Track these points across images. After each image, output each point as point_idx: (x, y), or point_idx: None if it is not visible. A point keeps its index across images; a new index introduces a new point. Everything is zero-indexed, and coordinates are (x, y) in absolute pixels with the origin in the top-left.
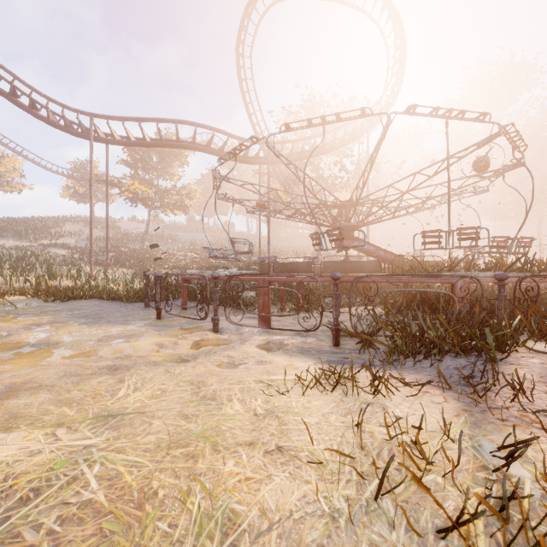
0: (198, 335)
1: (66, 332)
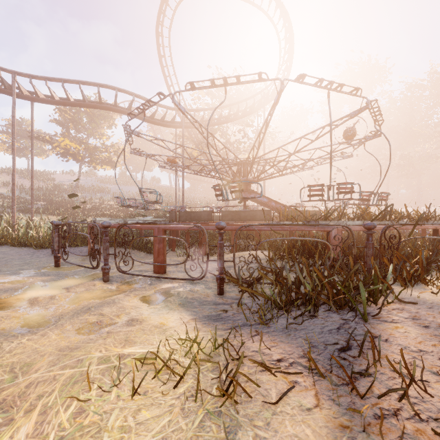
0: (85, 286)
1: None
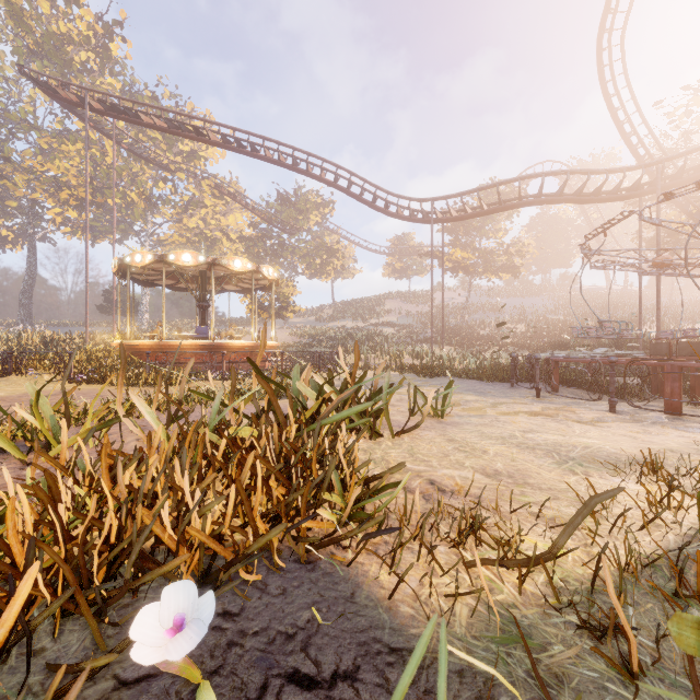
0: (595, 414)
1: (473, 400)
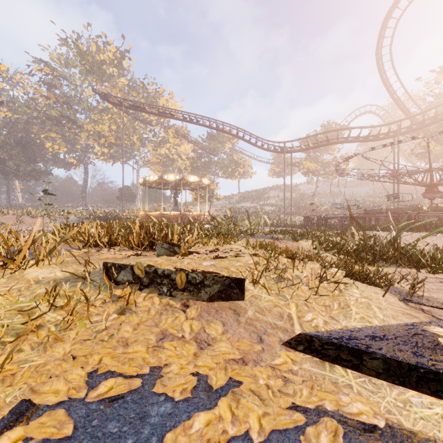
0: None
1: None
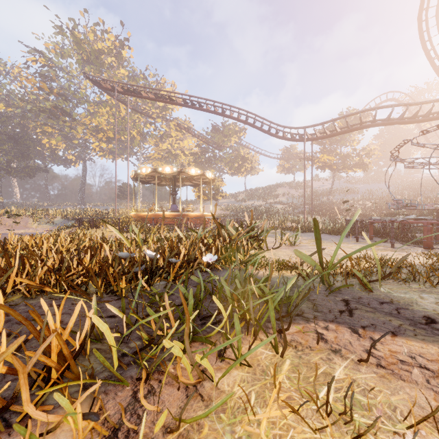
0: (382, 248)
1: None
